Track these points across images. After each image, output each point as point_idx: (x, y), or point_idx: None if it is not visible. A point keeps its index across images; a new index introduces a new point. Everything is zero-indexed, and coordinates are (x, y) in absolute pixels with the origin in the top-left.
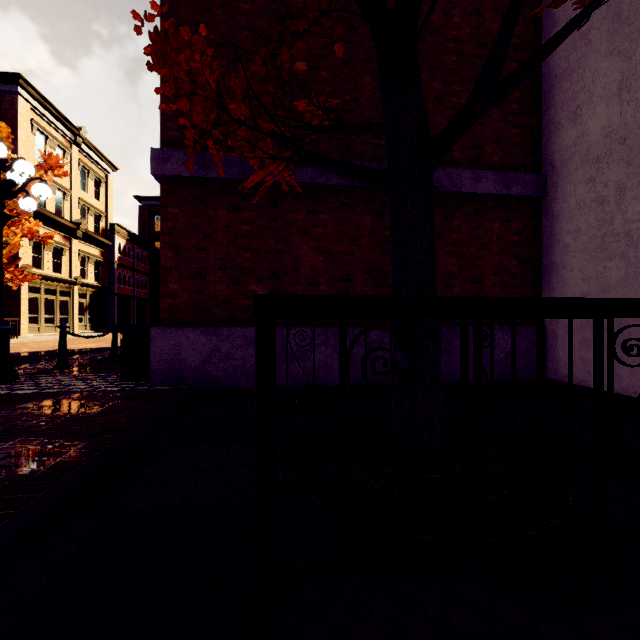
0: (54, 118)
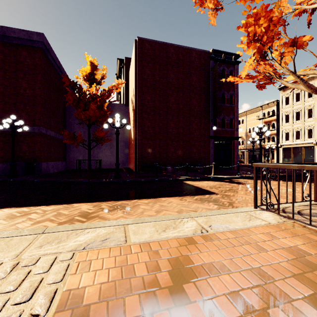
0: None
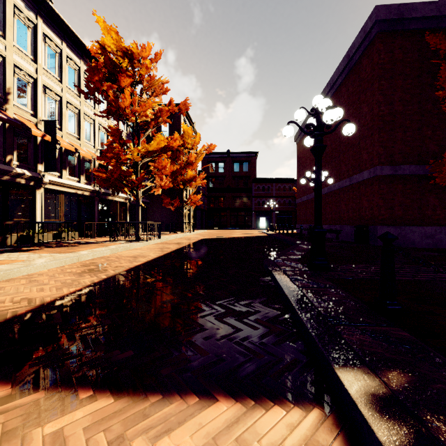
0: (187, 120)
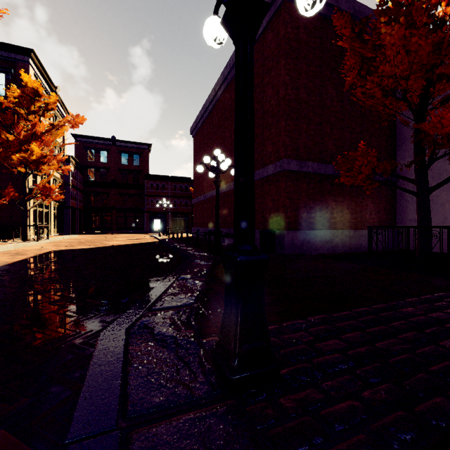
0: (43, 79)
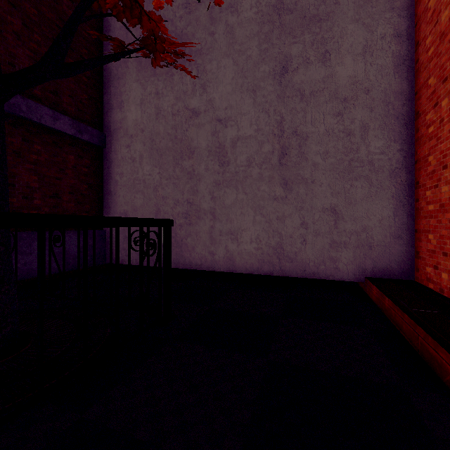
0: None
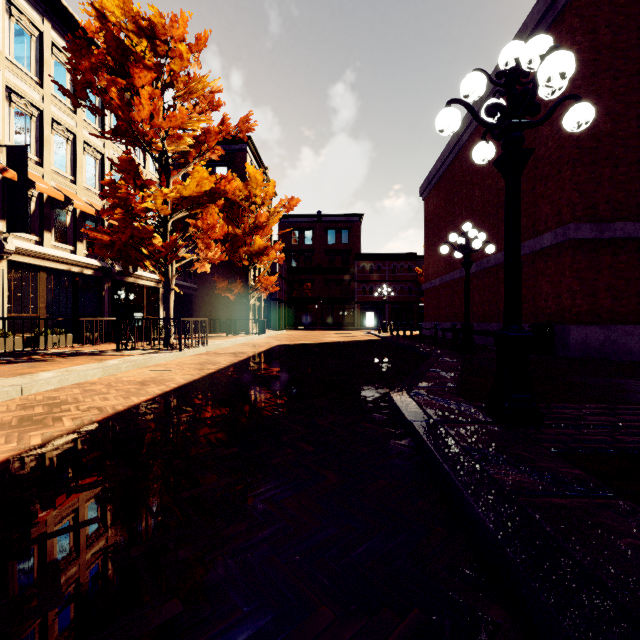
0: (256, 163)
